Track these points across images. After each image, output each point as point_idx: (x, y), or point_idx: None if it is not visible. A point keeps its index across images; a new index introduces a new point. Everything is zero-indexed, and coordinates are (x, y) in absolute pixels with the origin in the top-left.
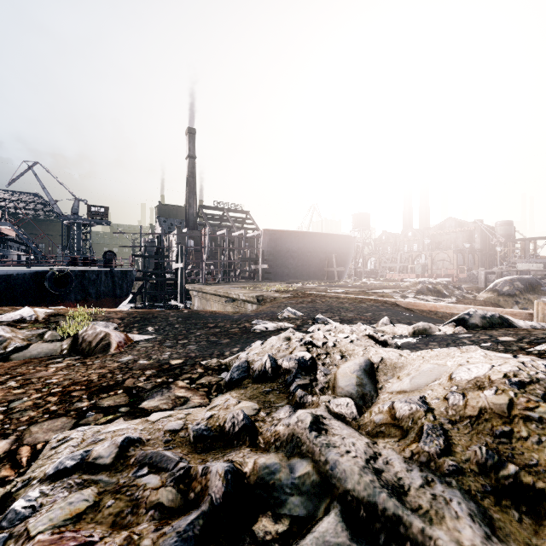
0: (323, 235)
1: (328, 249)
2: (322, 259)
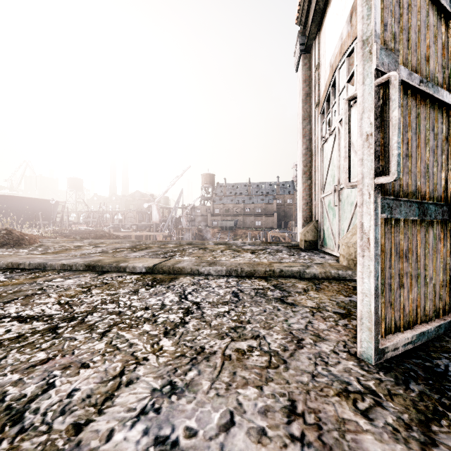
0: (31, 199)
1: (35, 208)
2: (31, 215)
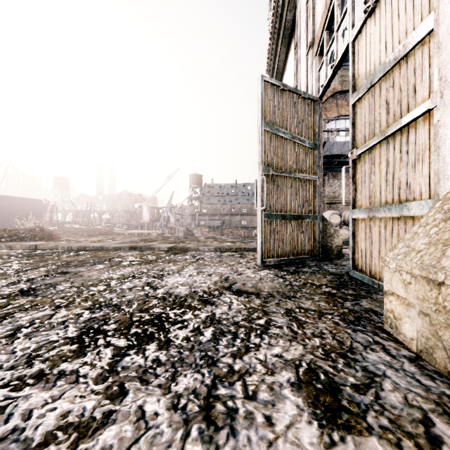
0: (22, 199)
1: (26, 208)
2: (21, 215)
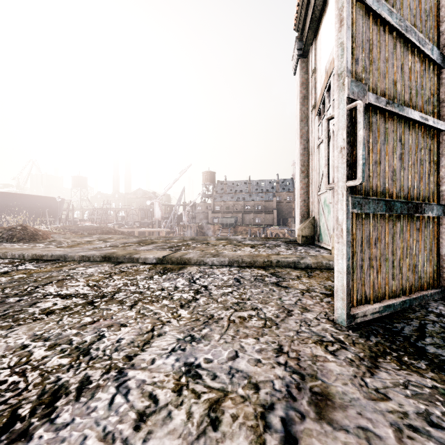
0: (38, 197)
1: (42, 206)
2: (38, 212)
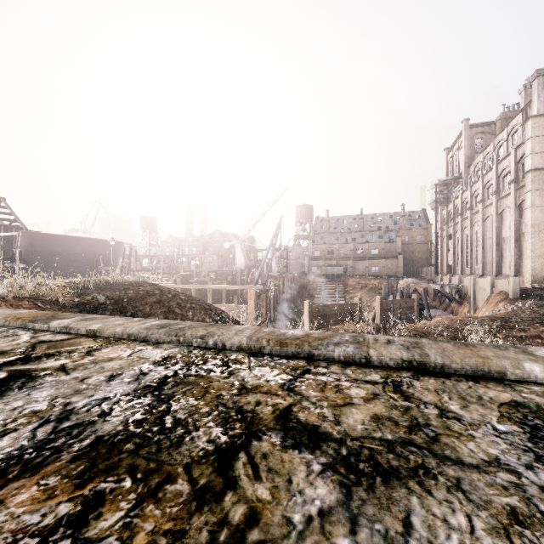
0: (91, 240)
1: (96, 252)
2: (91, 260)
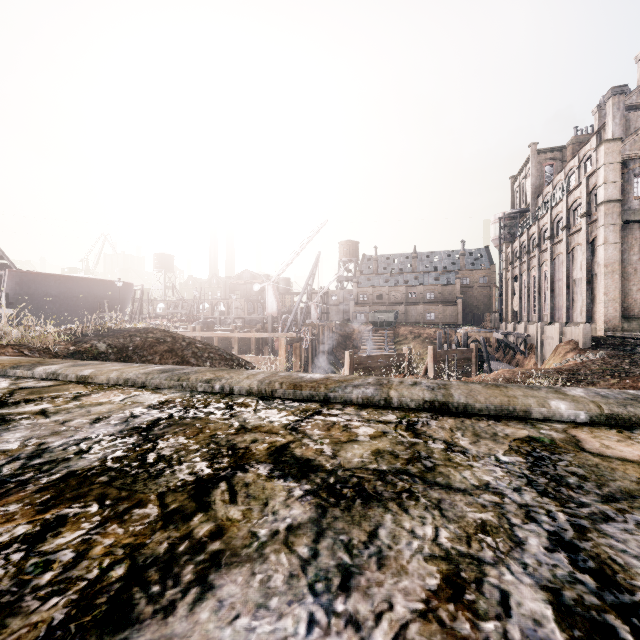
0: (93, 281)
1: (99, 295)
2: (93, 305)
